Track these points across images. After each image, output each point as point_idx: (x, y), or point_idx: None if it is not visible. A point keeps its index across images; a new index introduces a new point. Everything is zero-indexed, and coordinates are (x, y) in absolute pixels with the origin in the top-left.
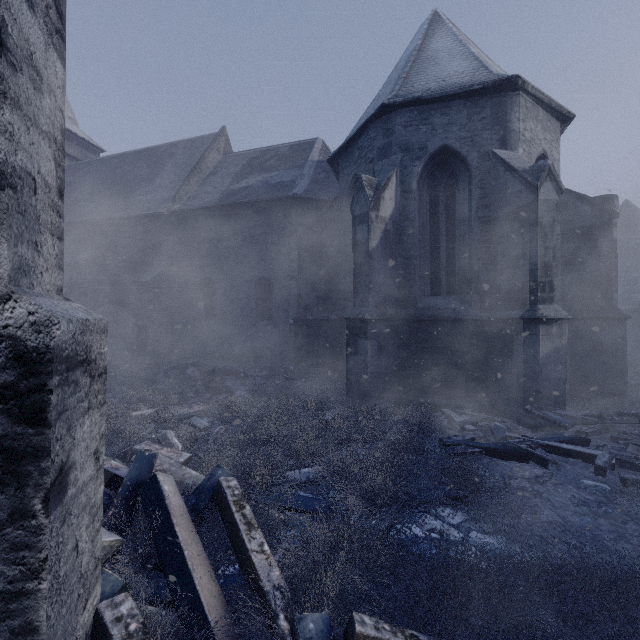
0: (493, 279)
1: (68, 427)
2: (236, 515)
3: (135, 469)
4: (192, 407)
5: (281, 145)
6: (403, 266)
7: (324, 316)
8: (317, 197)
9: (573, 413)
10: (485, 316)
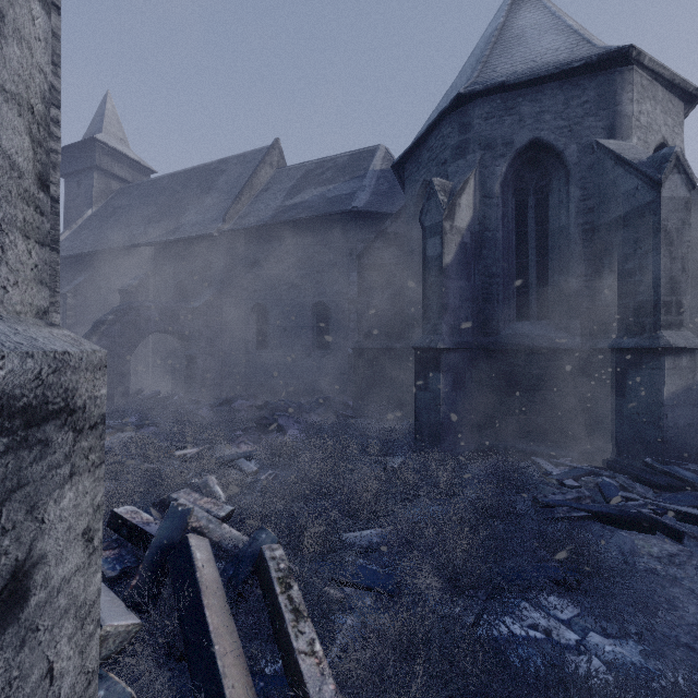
0: (598, 299)
1: (29, 508)
2: (280, 598)
3: (165, 528)
4: (240, 447)
5: (339, 155)
6: (483, 285)
7: (388, 345)
8: (379, 210)
9: None
10: (587, 345)
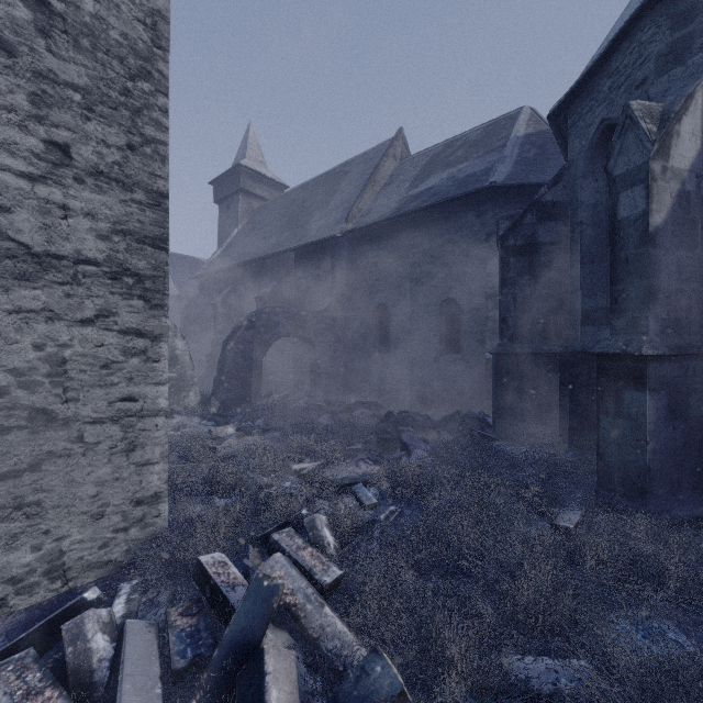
0: None
1: None
2: None
3: (244, 613)
4: (359, 465)
5: (471, 130)
6: None
7: (543, 349)
8: (526, 181)
9: None
10: None
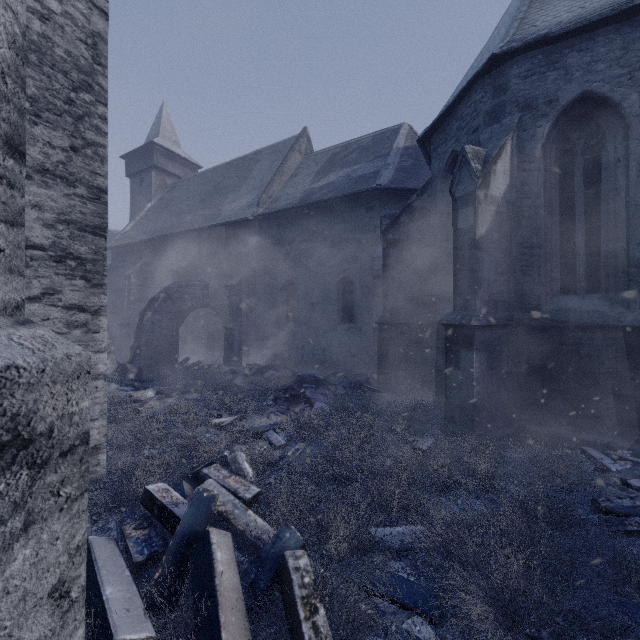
0: None
1: None
2: (304, 627)
3: (190, 515)
4: (270, 417)
5: (363, 137)
6: (521, 257)
7: (413, 320)
8: (404, 186)
9: None
10: None
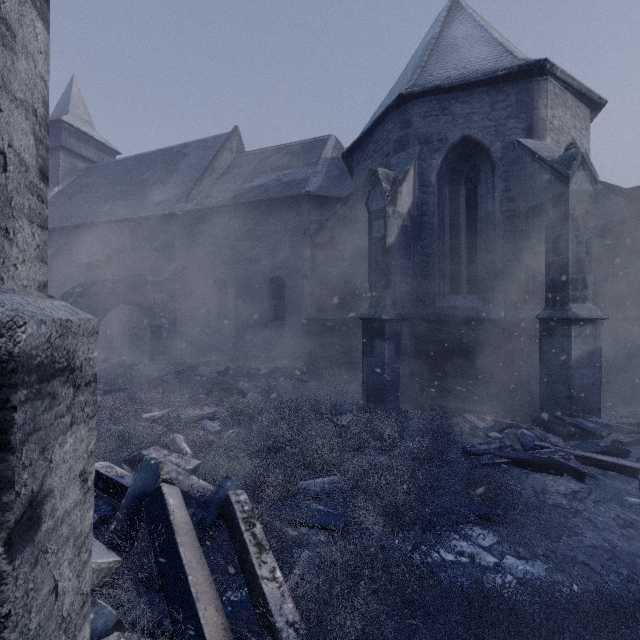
0: (518, 277)
1: (41, 449)
2: (245, 535)
3: (140, 479)
4: (203, 409)
5: (294, 143)
6: (421, 264)
7: (338, 316)
8: (330, 194)
9: (608, 420)
10: (510, 316)
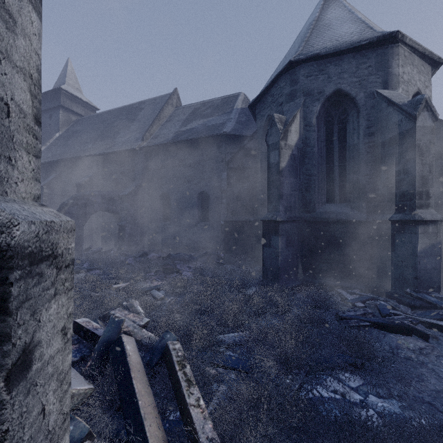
0: (377, 190)
1: (32, 313)
2: (179, 373)
3: (107, 331)
4: (153, 282)
5: (215, 99)
6: (305, 181)
7: (246, 219)
8: (240, 134)
9: None
10: (370, 218)
